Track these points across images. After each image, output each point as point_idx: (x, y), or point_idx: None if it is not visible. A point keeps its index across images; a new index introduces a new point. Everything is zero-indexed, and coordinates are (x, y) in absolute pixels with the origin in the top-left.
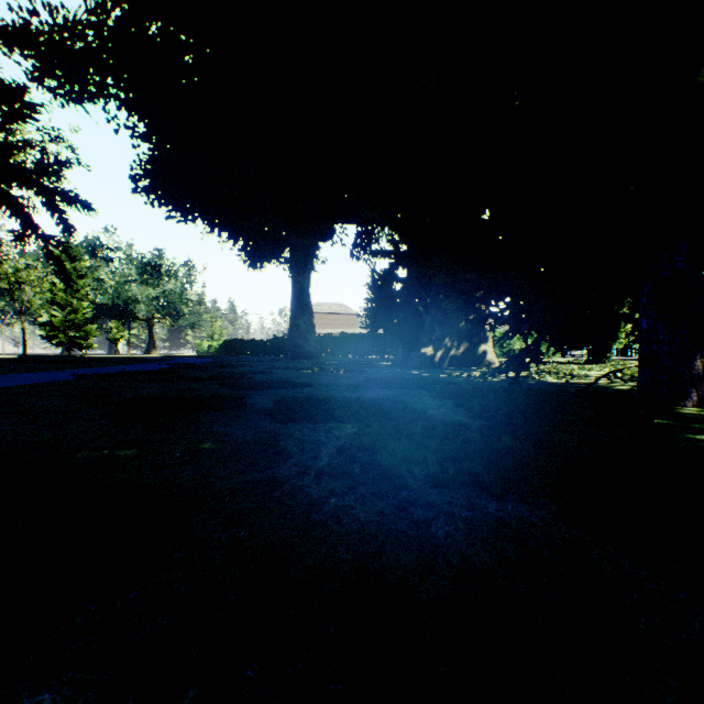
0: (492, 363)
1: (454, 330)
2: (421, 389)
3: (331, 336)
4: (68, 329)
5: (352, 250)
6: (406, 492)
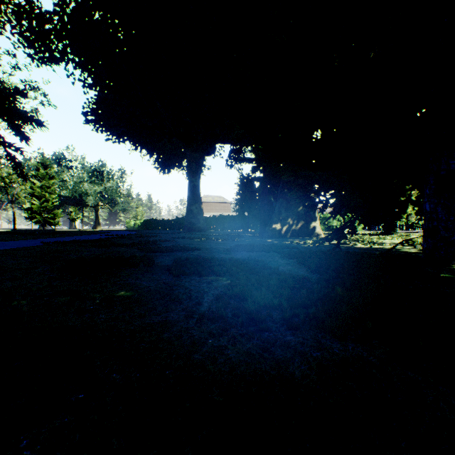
0: (319, 234)
1: (294, 213)
2: (274, 252)
3: (214, 217)
4: (43, 212)
5: (227, 161)
6: (267, 333)
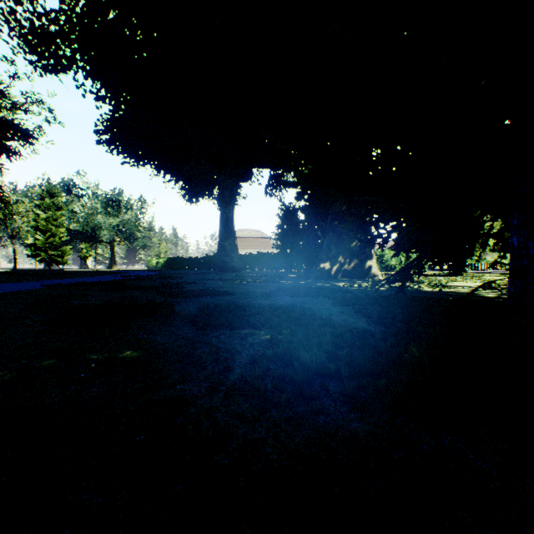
0: (376, 275)
1: (346, 249)
2: (323, 297)
3: (250, 254)
4: (48, 249)
5: (266, 188)
6: (323, 417)
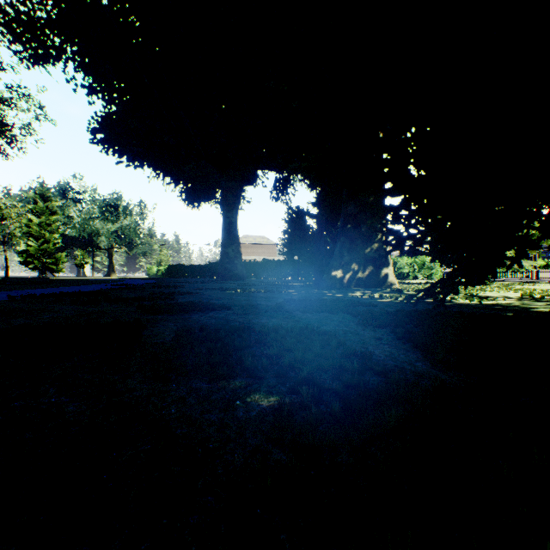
0: (393, 284)
1: (360, 255)
2: (344, 313)
3: (255, 261)
4: (42, 256)
5: (272, 192)
6: None
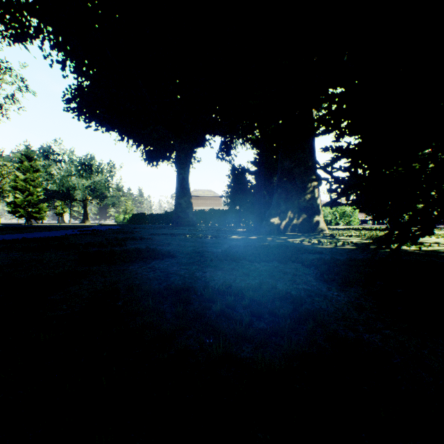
0: (323, 230)
1: (295, 205)
2: (293, 262)
3: (204, 211)
4: (27, 206)
5: (218, 153)
6: None
